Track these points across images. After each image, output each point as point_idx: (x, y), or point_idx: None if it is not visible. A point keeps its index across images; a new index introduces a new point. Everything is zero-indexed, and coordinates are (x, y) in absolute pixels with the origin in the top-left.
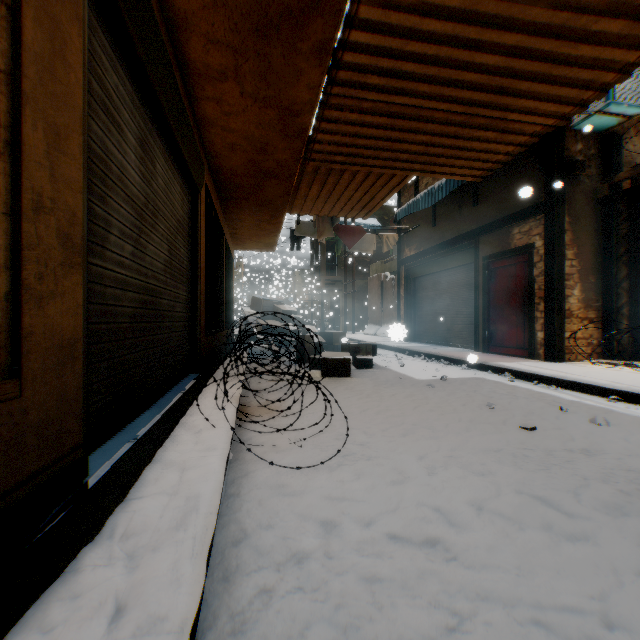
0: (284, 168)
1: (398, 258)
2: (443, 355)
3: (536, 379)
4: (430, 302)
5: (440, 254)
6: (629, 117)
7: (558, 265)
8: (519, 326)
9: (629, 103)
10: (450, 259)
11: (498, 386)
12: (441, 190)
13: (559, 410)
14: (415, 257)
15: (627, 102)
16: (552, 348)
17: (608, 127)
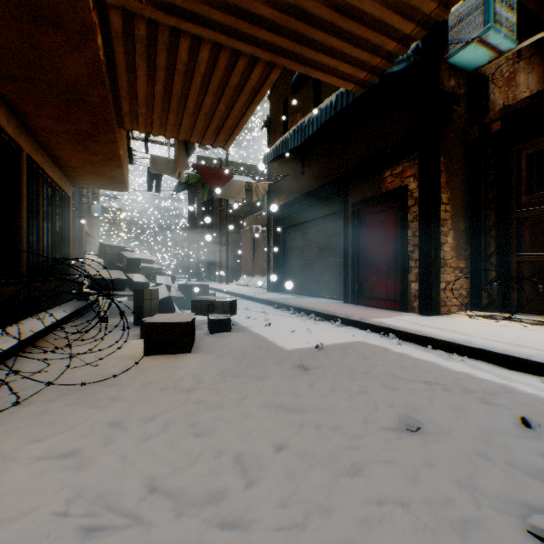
0: (62, 2)
1: (268, 209)
2: (314, 309)
3: (429, 343)
4: (299, 253)
5: (309, 202)
6: (501, 54)
7: (435, 209)
8: (391, 276)
9: (506, 34)
10: (319, 208)
11: (391, 359)
12: (312, 124)
13: (520, 423)
14: (284, 207)
15: (504, 33)
16: (429, 301)
17: (479, 66)
